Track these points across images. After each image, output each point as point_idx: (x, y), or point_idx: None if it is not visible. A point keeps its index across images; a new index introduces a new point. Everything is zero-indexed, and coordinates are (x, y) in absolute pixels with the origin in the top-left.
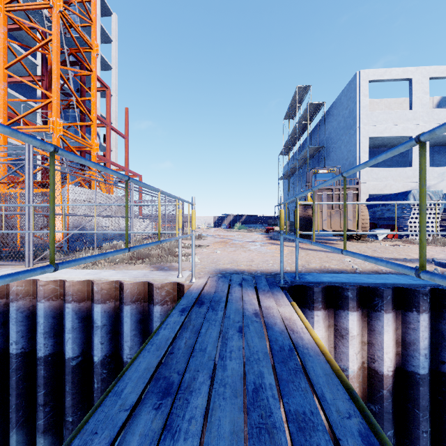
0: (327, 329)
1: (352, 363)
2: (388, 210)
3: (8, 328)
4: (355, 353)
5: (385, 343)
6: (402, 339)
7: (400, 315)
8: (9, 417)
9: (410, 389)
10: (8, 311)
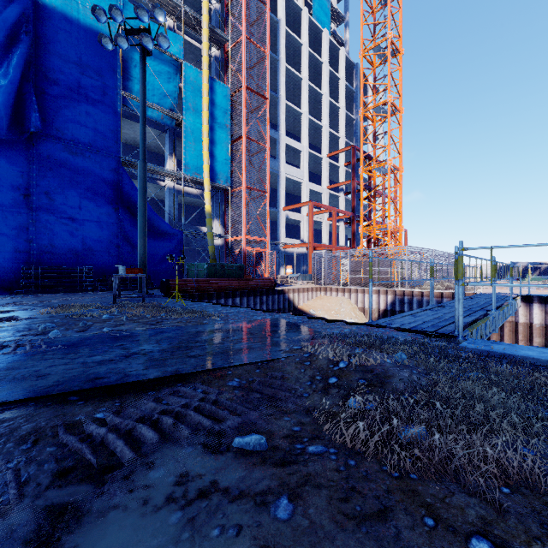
0: (540, 311)
1: None
2: None
3: (411, 305)
4: None
5: None
6: None
7: None
8: None
9: None
10: (411, 300)
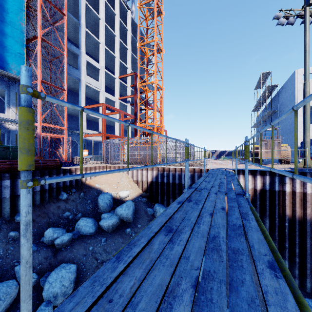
0: (243, 179)
1: (249, 187)
2: (310, 149)
3: (168, 178)
4: (250, 184)
5: (257, 182)
6: (263, 182)
7: (262, 177)
8: (169, 197)
9: (264, 193)
10: (168, 174)
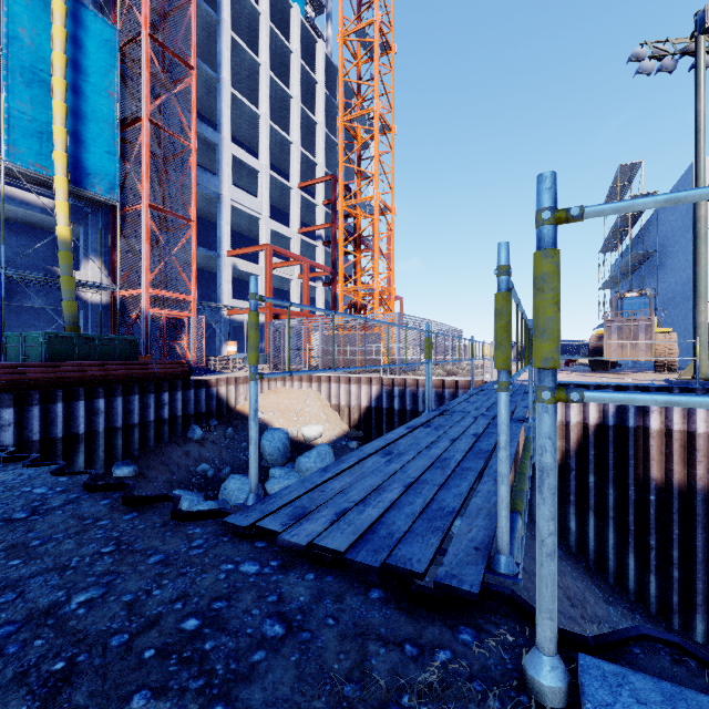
0: (561, 404)
1: (572, 419)
2: None
3: (403, 400)
4: (574, 414)
5: (590, 410)
6: (602, 410)
7: None
8: None
9: (605, 433)
10: (403, 392)
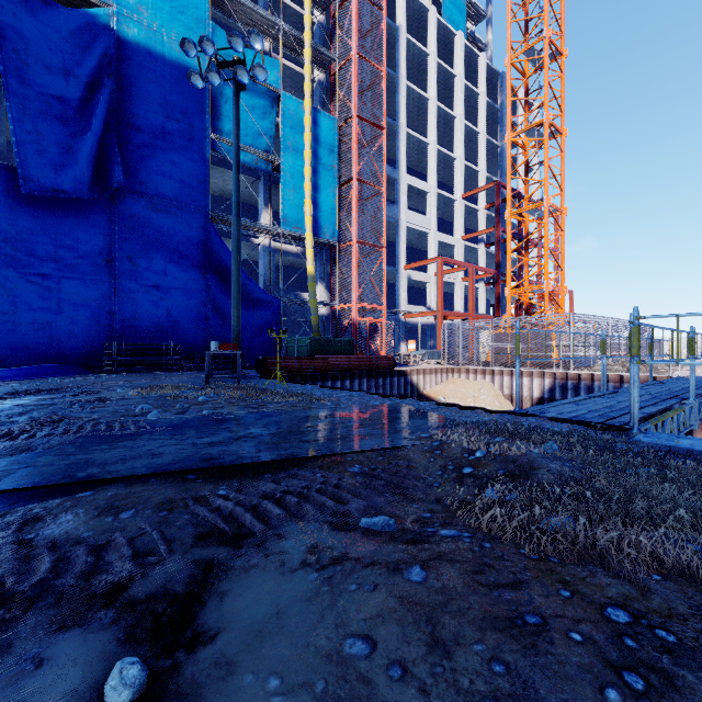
0: None
1: None
2: None
3: (577, 393)
4: None
5: None
6: None
7: None
8: None
9: None
10: (577, 386)
